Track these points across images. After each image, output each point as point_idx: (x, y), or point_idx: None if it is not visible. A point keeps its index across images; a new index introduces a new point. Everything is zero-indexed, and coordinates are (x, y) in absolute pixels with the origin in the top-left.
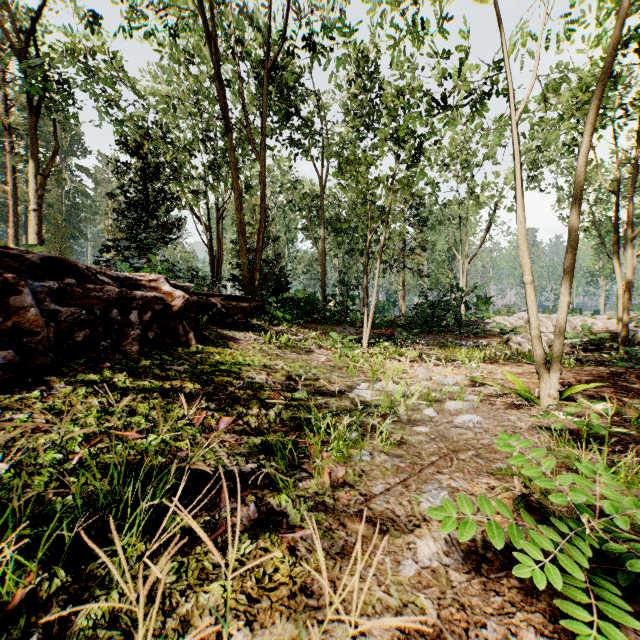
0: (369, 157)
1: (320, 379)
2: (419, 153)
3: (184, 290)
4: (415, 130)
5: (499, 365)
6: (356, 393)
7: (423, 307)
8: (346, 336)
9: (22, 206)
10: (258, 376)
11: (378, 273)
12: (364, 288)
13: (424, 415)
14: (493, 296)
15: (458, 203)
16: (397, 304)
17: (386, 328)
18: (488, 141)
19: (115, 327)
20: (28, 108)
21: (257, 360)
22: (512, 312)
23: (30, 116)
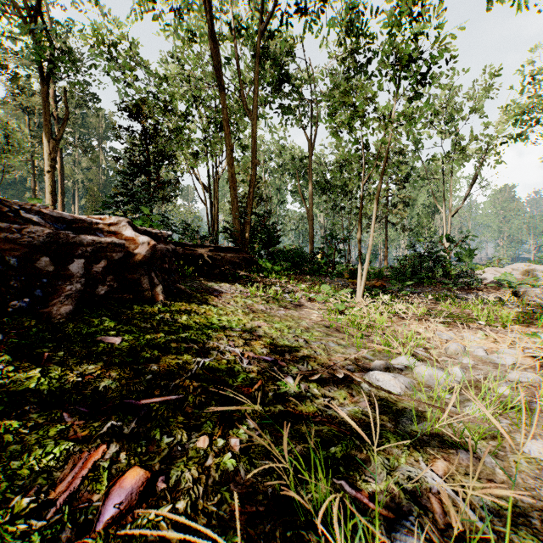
0: (368, 85)
1: (315, 350)
2: (425, 80)
3: (158, 237)
4: (421, 52)
5: (540, 328)
6: (372, 381)
7: (412, 258)
8: (335, 287)
9: (70, 182)
10: (230, 348)
11: (374, 220)
12: (358, 237)
13: (532, 459)
14: (477, 248)
15: (442, 158)
16: (378, 257)
17: (373, 279)
18: (475, 95)
19: (43, 280)
20: (43, 80)
21: (235, 320)
22: (503, 263)
23: (45, 87)
